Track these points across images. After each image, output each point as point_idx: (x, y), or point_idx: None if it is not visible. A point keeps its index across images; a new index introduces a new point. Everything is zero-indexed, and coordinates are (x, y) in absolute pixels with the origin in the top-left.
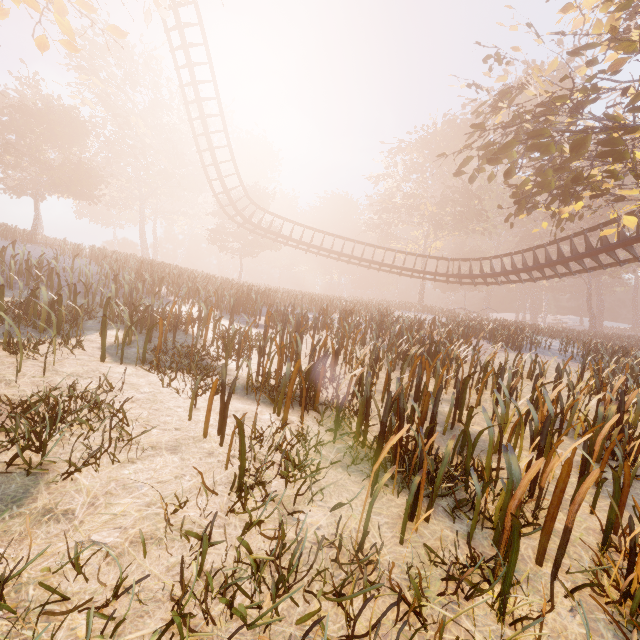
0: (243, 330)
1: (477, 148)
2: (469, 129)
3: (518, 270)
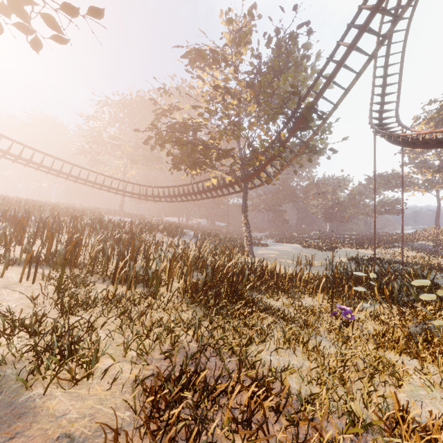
0: (5, 229)
1: (155, 133)
2: (152, 106)
3: (176, 196)
